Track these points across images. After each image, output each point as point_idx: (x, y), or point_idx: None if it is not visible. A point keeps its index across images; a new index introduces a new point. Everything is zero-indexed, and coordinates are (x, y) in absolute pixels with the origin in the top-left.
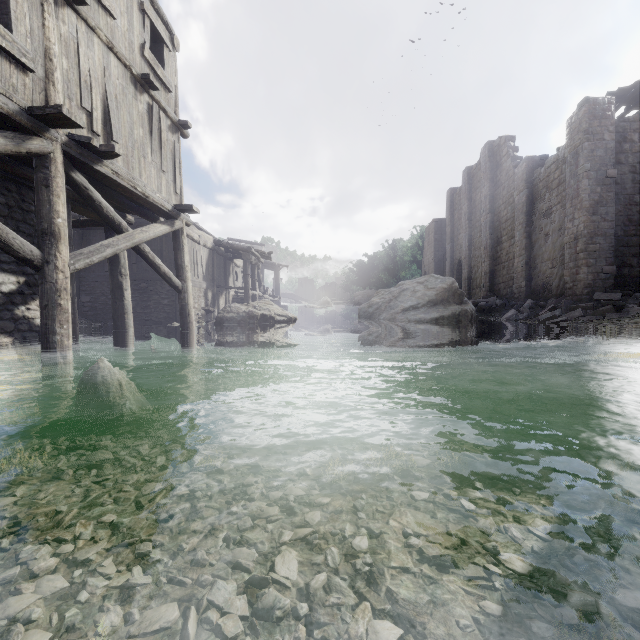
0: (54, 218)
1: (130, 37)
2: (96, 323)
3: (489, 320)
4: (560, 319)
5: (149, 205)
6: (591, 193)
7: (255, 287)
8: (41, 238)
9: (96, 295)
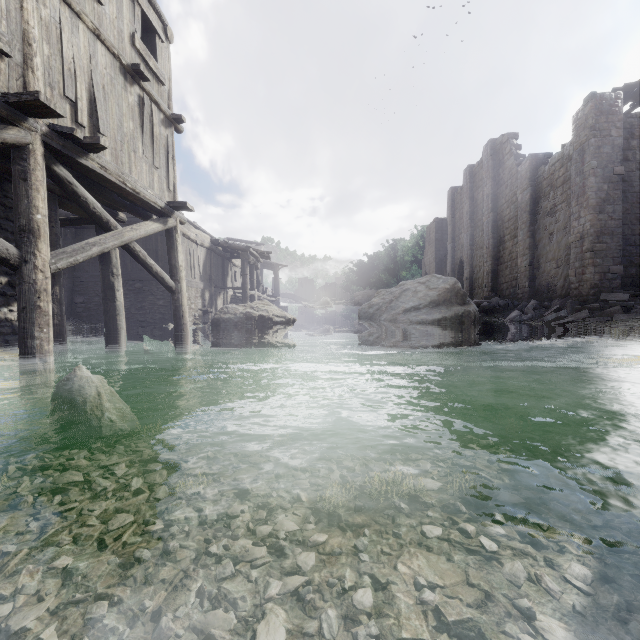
0: (33, 214)
1: (119, 25)
2: (89, 324)
3: (492, 321)
4: (566, 320)
5: (140, 202)
6: (598, 191)
7: (253, 287)
8: (19, 235)
9: (90, 296)
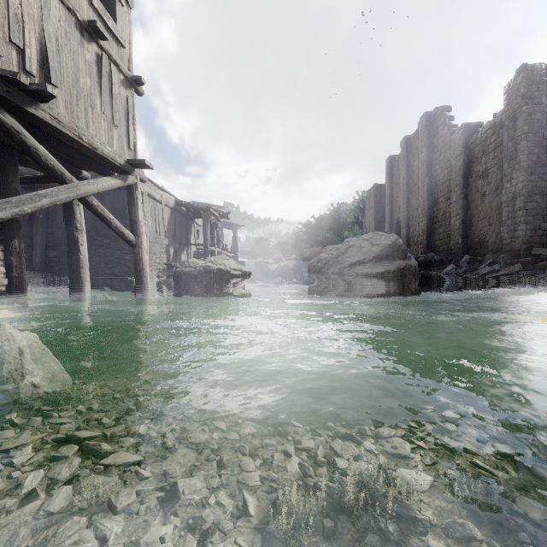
0: None
1: None
2: (61, 277)
3: (429, 274)
4: (500, 273)
5: (99, 158)
6: (529, 154)
7: (214, 244)
8: None
9: (62, 251)
